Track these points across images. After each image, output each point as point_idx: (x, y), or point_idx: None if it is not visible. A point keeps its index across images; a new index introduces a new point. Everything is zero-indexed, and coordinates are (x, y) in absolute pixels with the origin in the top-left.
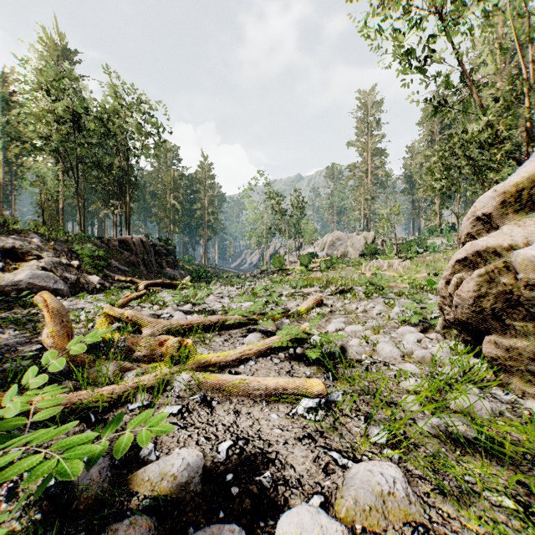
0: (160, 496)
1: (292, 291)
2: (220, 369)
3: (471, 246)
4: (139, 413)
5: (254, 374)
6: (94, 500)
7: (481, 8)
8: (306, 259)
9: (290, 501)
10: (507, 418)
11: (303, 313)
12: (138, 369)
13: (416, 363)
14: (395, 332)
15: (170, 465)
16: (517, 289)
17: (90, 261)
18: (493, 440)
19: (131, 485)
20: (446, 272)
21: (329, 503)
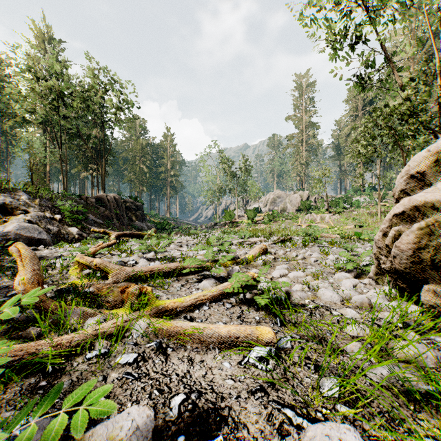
0: None
1: (240, 240)
2: (176, 314)
3: (409, 201)
4: (96, 362)
5: (208, 319)
6: None
7: None
8: (252, 213)
9: None
10: None
11: (250, 260)
12: (100, 315)
13: (355, 307)
14: (332, 277)
15: (119, 427)
16: None
17: (70, 215)
18: None
19: None
20: (384, 225)
21: None
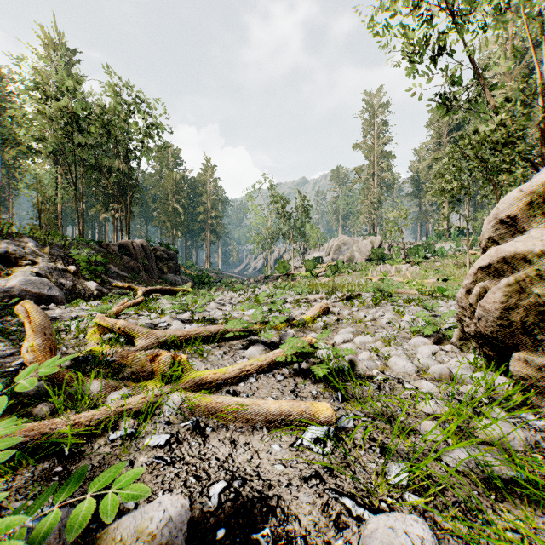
0: None
1: (296, 297)
2: (217, 387)
3: (497, 251)
4: (120, 444)
5: (255, 394)
6: None
7: (494, 2)
8: (311, 264)
9: None
10: (544, 450)
11: (308, 321)
12: (125, 388)
13: (433, 380)
14: (407, 343)
15: (149, 518)
16: None
17: (87, 266)
18: (532, 479)
19: None
20: (467, 281)
21: None
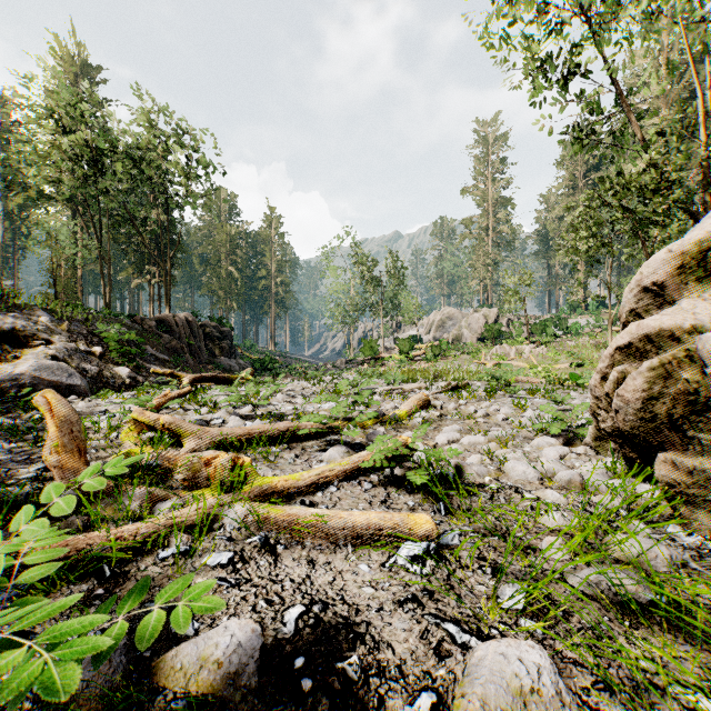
0: (194, 699)
1: (388, 387)
2: (289, 497)
3: (638, 327)
4: (173, 563)
5: (336, 506)
6: (98, 701)
7: (642, 7)
8: (406, 345)
9: (387, 700)
10: (693, 570)
11: (403, 417)
12: (175, 498)
13: (560, 488)
14: (529, 444)
15: (214, 645)
16: (705, 388)
17: (117, 347)
18: (676, 604)
19: (156, 675)
20: (602, 364)
21: (445, 705)
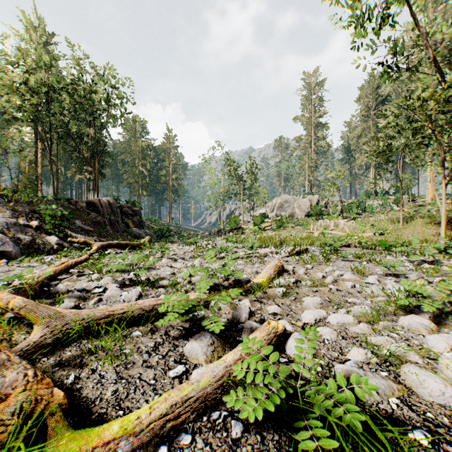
0: None
1: (247, 252)
2: None
3: None
4: None
5: None
6: None
7: None
8: (259, 219)
9: None
10: None
11: (264, 285)
12: None
13: None
14: (397, 323)
15: None
16: None
17: (49, 221)
18: None
19: None
20: None
21: None
